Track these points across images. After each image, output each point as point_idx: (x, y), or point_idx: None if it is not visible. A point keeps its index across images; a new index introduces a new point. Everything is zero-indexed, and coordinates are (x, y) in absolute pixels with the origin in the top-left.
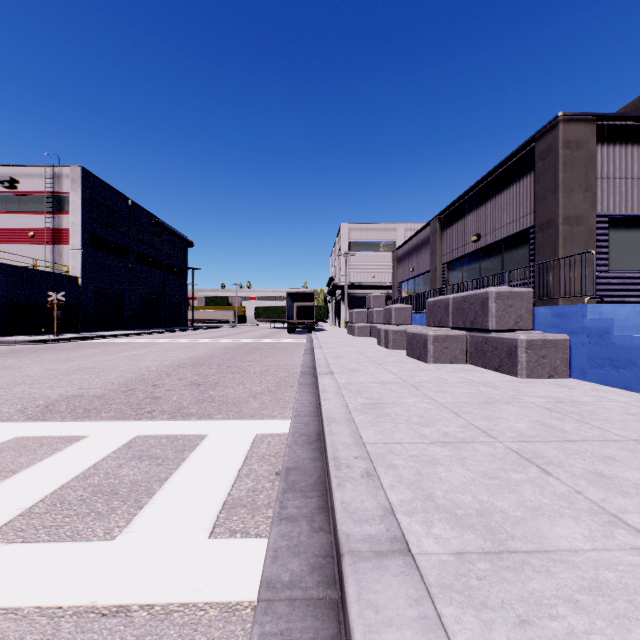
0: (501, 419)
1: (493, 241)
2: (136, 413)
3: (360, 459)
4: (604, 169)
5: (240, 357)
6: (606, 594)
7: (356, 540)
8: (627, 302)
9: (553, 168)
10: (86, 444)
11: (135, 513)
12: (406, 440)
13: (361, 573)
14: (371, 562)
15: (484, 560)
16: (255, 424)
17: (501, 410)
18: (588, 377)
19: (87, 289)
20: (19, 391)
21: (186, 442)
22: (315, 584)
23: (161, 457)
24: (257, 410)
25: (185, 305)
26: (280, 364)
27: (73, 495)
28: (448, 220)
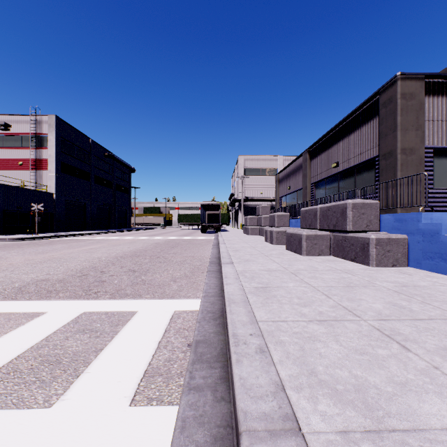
0: (362, 300)
1: (348, 167)
2: (85, 294)
3: (254, 336)
4: (430, 114)
5: (166, 250)
6: None
7: (252, 418)
8: (446, 211)
9: (393, 113)
10: (43, 319)
11: (72, 381)
12: (290, 318)
13: None
14: (266, 443)
15: (367, 440)
16: (174, 303)
17: (361, 293)
18: (422, 266)
19: (60, 202)
20: (2, 276)
21: (120, 318)
22: None
23: (99, 330)
24: (176, 291)
25: (129, 213)
26: (195, 255)
27: (25, 364)
28: (315, 152)
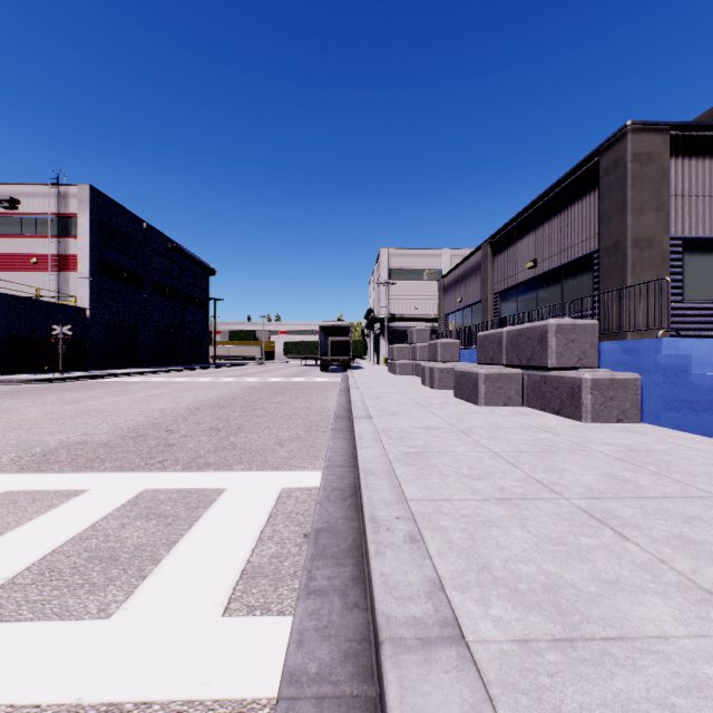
0: (565, 471)
1: (552, 267)
2: (145, 463)
3: (402, 520)
4: (678, 185)
5: (267, 398)
6: (709, 696)
7: (398, 624)
8: (704, 336)
9: (620, 184)
10: (85, 500)
11: (137, 584)
12: (456, 496)
13: (404, 668)
14: (416, 653)
15: (555, 650)
16: (281, 476)
17: (565, 460)
18: (662, 422)
19: (96, 322)
20: (14, 437)
21: (201, 497)
22: (348, 677)
23: (171, 515)
24: (284, 459)
25: (206, 340)
26: (311, 406)
27: (65, 562)
28: (501, 244)
